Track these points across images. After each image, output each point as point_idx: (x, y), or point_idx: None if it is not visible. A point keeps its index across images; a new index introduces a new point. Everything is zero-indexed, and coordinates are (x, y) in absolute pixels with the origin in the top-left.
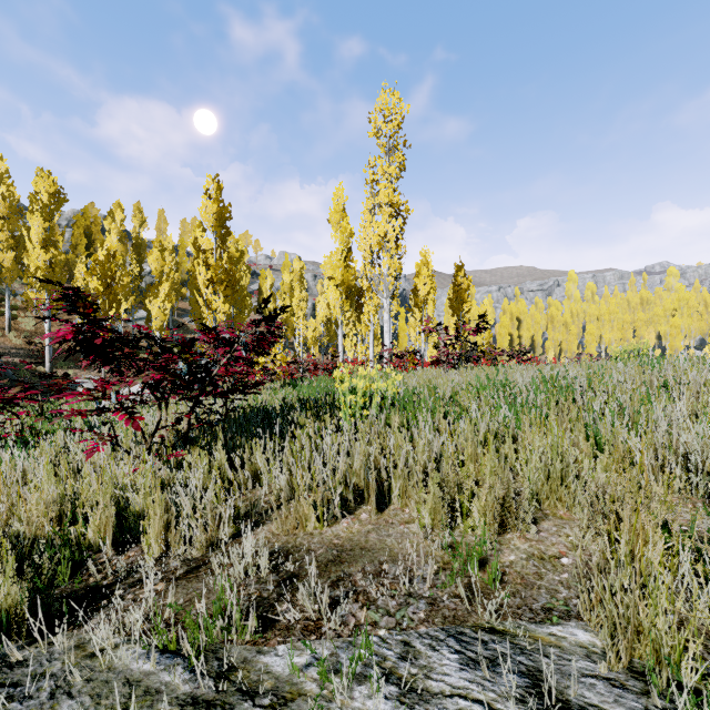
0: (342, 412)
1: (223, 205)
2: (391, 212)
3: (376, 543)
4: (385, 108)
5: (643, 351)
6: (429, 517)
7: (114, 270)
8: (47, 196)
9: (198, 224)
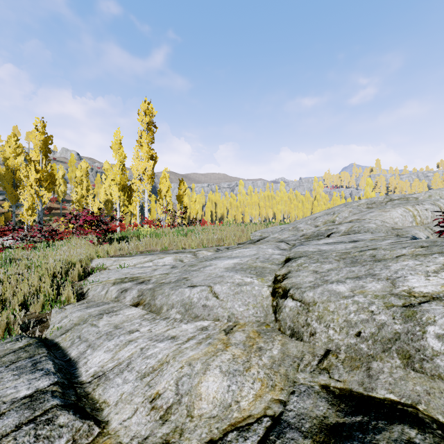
0: (140, 235)
1: (47, 136)
2: (148, 158)
3: (152, 250)
4: (146, 109)
5: (232, 221)
6: (160, 247)
7: None
8: None
9: (12, 135)
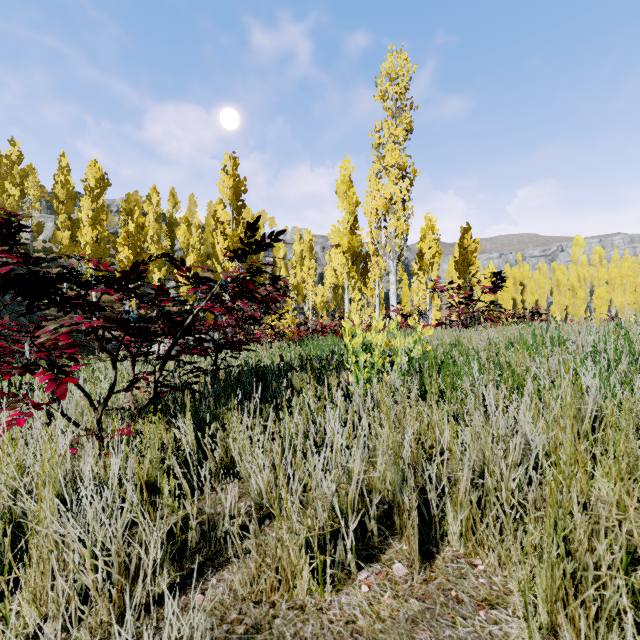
0: (352, 375)
1: (239, 180)
2: (397, 173)
3: None
4: (391, 71)
5: None
6: (547, 608)
7: (143, 240)
8: (93, 181)
9: (219, 201)
